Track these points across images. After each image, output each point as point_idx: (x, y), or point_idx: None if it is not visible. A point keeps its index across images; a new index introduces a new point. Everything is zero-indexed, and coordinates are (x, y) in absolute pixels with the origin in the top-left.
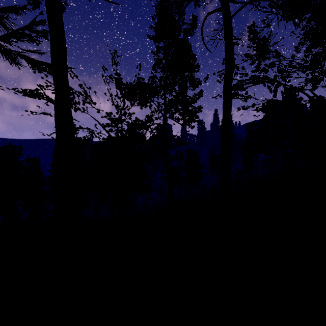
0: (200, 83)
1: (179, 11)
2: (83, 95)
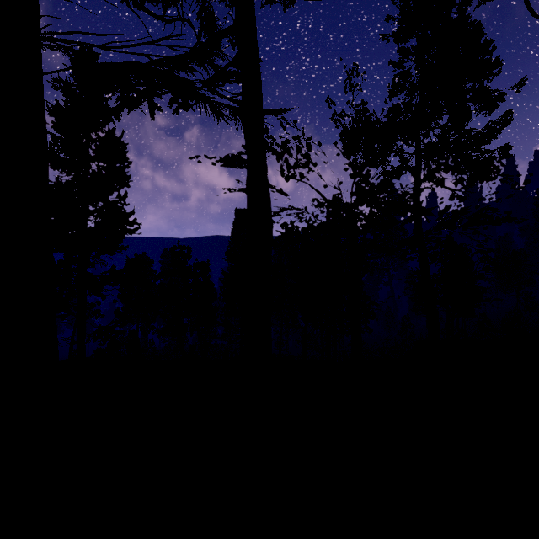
0: (503, 98)
1: None
2: (297, 154)
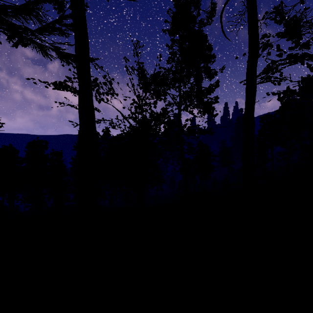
0: (216, 73)
1: (194, 2)
2: (106, 87)
